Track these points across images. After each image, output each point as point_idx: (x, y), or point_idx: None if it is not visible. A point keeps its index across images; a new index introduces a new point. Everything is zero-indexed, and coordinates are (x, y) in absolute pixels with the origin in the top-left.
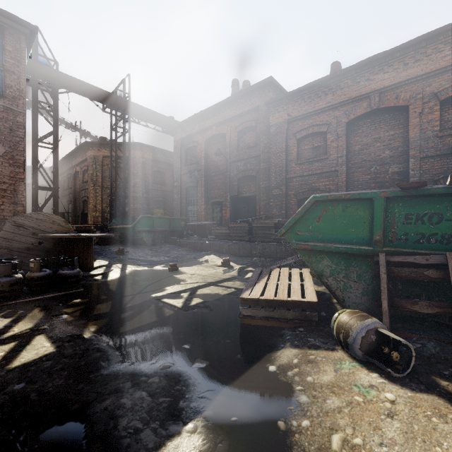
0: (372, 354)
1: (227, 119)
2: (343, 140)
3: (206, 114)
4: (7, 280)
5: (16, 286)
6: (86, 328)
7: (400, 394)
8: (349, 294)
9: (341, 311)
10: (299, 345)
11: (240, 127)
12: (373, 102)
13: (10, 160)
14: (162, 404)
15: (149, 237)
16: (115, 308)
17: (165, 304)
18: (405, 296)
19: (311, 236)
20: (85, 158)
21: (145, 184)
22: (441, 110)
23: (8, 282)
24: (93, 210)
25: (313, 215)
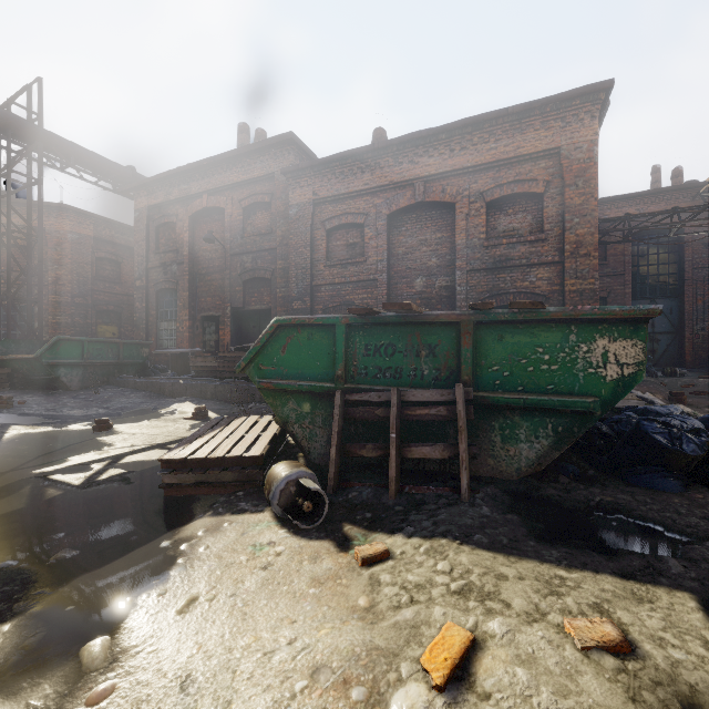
0: (291, 508)
1: (227, 186)
2: (384, 238)
3: (192, 172)
4: None
5: None
6: None
7: (294, 545)
8: (315, 443)
9: (278, 463)
10: (223, 512)
11: (247, 201)
12: (418, 193)
13: None
14: None
15: (74, 376)
16: None
17: (52, 483)
18: (365, 441)
19: (275, 371)
20: None
21: (78, 281)
22: (487, 214)
23: None
24: None
25: (278, 344)
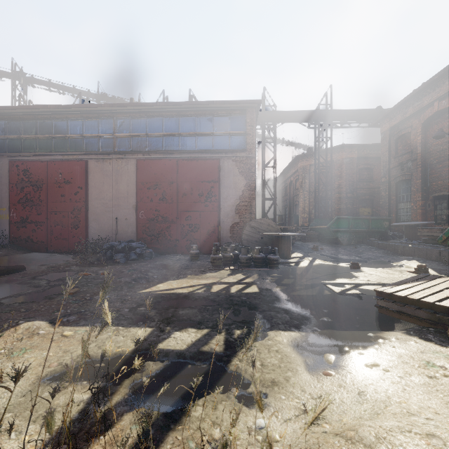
0: None
1: None
2: None
3: (423, 90)
4: (245, 256)
5: (248, 261)
6: (275, 287)
7: None
8: None
9: None
10: (412, 334)
11: None
12: None
13: (248, 187)
14: (293, 322)
15: (344, 237)
16: (294, 283)
17: (327, 288)
18: None
19: None
20: (296, 169)
21: (348, 184)
22: None
23: (245, 258)
24: (302, 212)
25: None
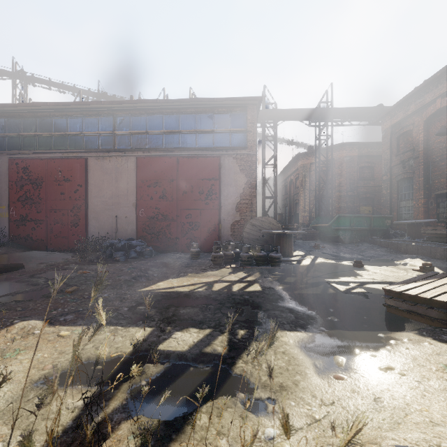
0: None
1: None
2: None
3: (425, 87)
4: (246, 255)
5: (250, 259)
6: (277, 286)
7: None
8: None
9: None
10: (425, 335)
11: None
12: None
13: (249, 185)
14: (299, 322)
15: (345, 235)
16: (297, 281)
17: (331, 286)
18: None
19: None
20: (296, 168)
21: (349, 182)
22: None
23: (246, 256)
24: (302, 211)
25: None
